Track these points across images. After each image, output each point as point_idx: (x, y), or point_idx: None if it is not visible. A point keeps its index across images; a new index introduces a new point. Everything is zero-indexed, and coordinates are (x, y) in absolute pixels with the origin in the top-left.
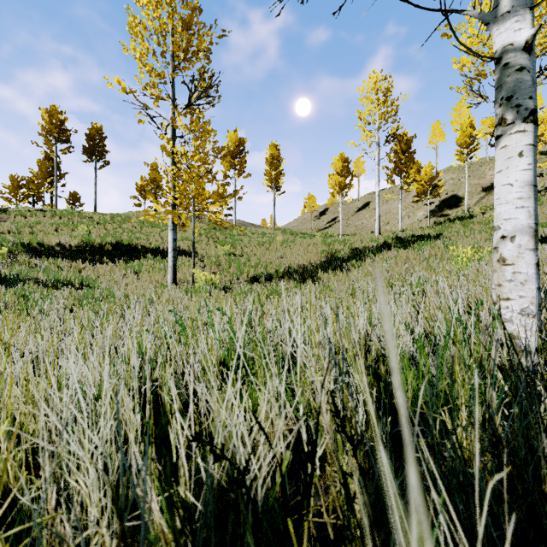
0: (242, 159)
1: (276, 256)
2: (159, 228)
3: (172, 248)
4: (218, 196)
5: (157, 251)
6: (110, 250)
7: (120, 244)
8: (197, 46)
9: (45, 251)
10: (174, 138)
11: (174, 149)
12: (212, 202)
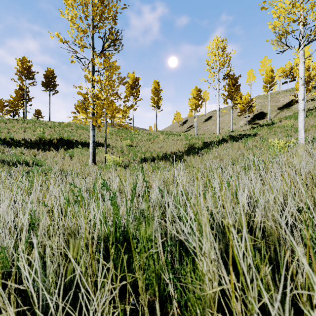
0: (137, 89)
1: (157, 147)
2: (87, 130)
3: (92, 141)
4: (123, 112)
5: (85, 144)
6: (55, 143)
7: (62, 139)
8: (107, 13)
9: (14, 143)
10: (93, 71)
11: (93, 78)
12: (117, 112)
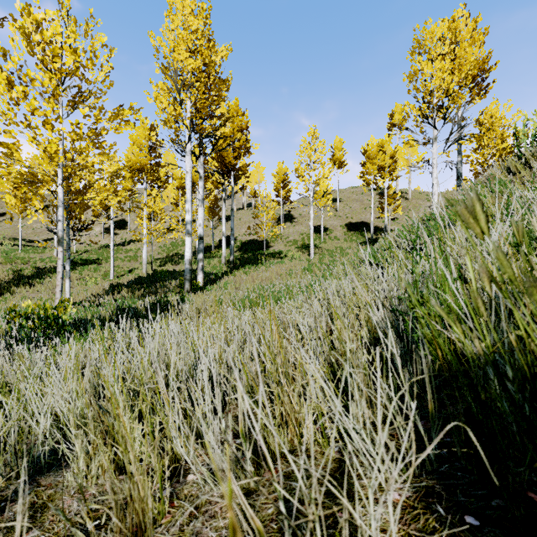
0: None
1: None
2: None
3: None
4: None
5: None
6: None
7: None
8: None
9: None
10: None
11: None
12: None
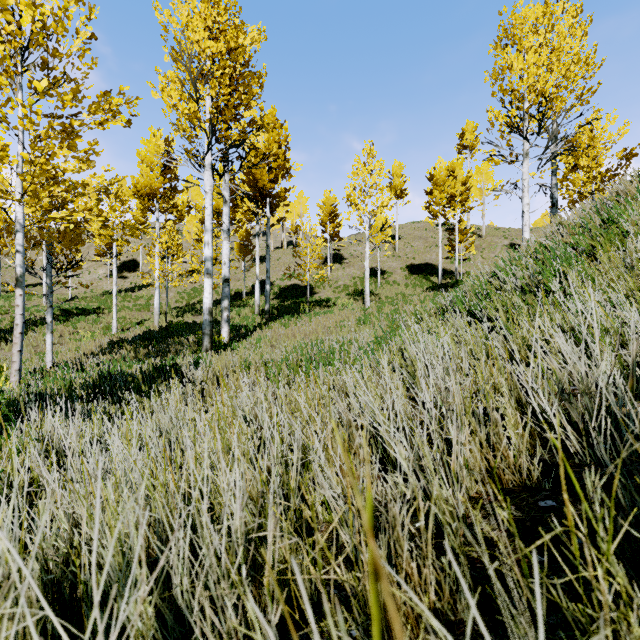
0: None
1: None
2: None
3: None
4: None
5: None
6: None
7: None
8: None
9: None
10: None
11: None
12: None
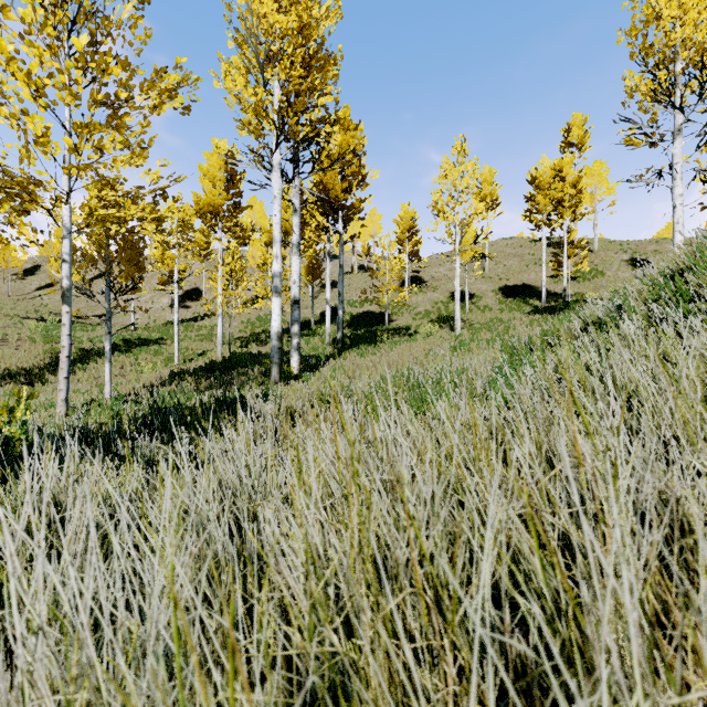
0: None
1: None
2: None
3: None
4: None
5: None
6: None
7: None
8: None
9: None
10: None
11: None
12: None
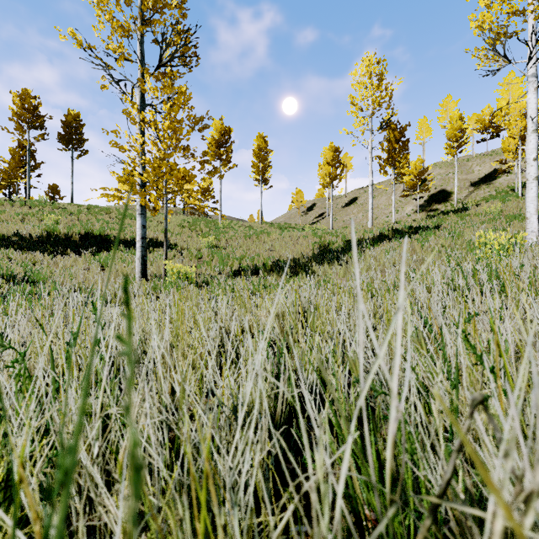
0: (228, 148)
1: (264, 249)
2: None
3: (140, 236)
4: (203, 189)
5: (131, 243)
6: (77, 241)
7: (89, 234)
8: None
9: None
10: (143, 105)
11: (140, 115)
12: (187, 181)
